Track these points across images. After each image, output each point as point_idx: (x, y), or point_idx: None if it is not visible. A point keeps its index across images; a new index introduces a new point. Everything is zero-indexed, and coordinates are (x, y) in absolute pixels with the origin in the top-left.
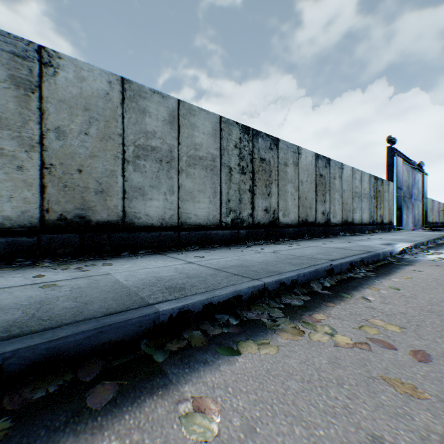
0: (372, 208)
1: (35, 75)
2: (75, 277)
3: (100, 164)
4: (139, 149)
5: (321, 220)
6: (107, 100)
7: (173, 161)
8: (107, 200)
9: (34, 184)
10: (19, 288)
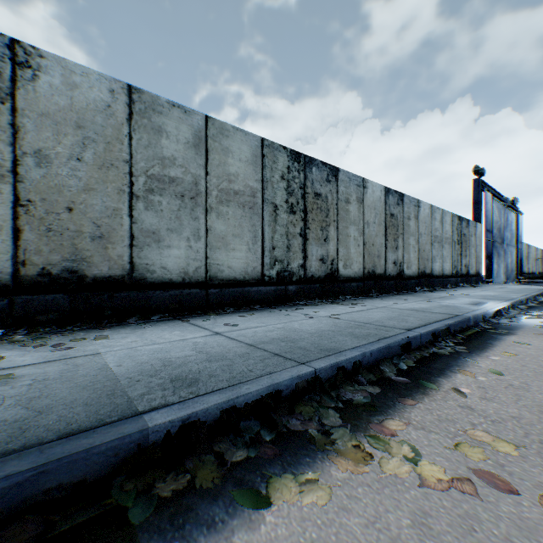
0: (455, 256)
1: (5, 79)
2: (49, 359)
3: (99, 200)
4: (153, 180)
5: (392, 272)
6: (108, 114)
7: (199, 197)
8: (108, 248)
9: (4, 227)
10: None
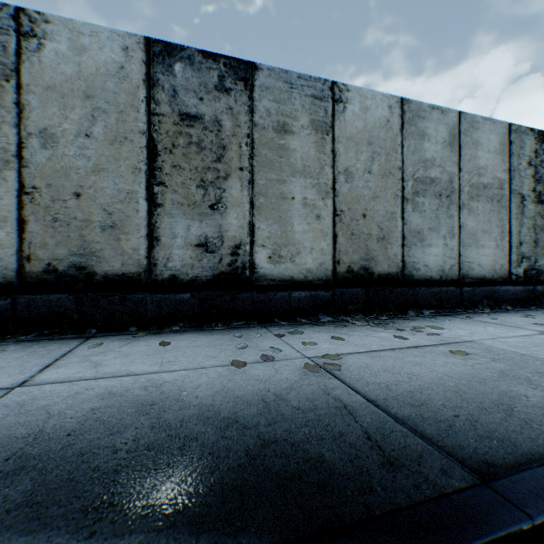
0: None
1: (328, 115)
2: (438, 342)
3: (381, 205)
4: (417, 183)
5: None
6: (387, 128)
7: (452, 195)
8: (387, 248)
9: (327, 233)
10: (411, 351)
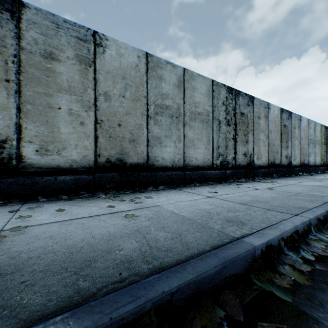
0: (322, 152)
1: (90, 53)
2: (136, 207)
3: (132, 119)
4: (158, 107)
5: (284, 163)
6: (136, 70)
7: (180, 117)
8: (136, 147)
9: (90, 135)
10: (104, 216)
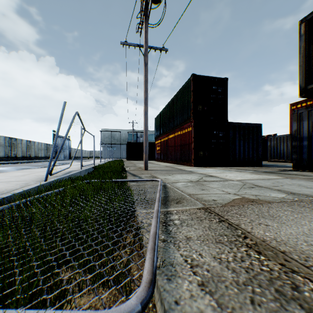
0: (46, 152)
1: None
2: None
3: None
4: None
5: (29, 156)
6: None
7: None
8: None
9: None
10: None
